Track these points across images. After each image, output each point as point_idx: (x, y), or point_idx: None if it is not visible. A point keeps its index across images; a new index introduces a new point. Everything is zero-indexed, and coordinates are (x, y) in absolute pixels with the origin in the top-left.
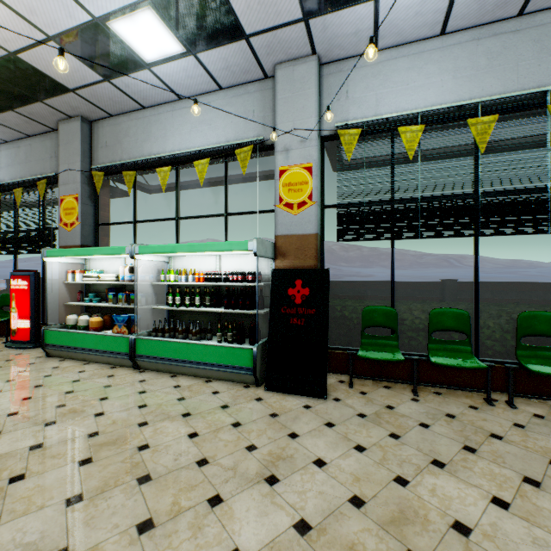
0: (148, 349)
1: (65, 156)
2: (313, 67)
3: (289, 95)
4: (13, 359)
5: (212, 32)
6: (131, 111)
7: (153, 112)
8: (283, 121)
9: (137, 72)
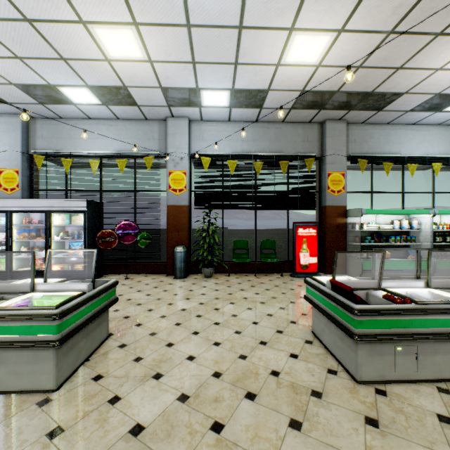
0: (443, 265)
1: (331, 144)
2: None
3: None
4: None
5: None
6: (376, 124)
7: (391, 127)
8: None
9: (427, 112)
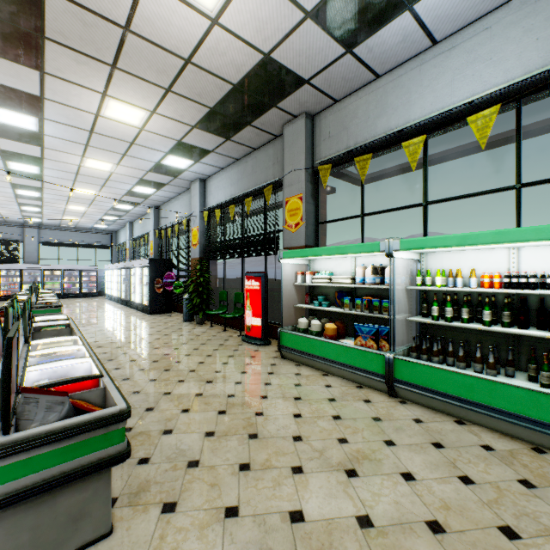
0: (413, 375)
1: (289, 158)
2: None
3: None
4: (255, 356)
5: None
6: (359, 88)
7: (390, 78)
8: None
9: (390, 22)
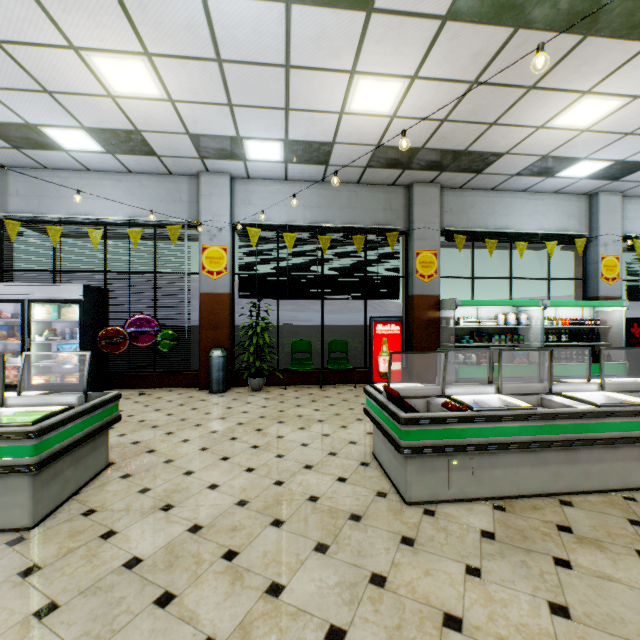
0: (555, 371)
1: (420, 215)
2: (619, 200)
3: (606, 212)
4: None
5: (609, 175)
6: (477, 189)
7: (497, 195)
8: (603, 227)
9: (537, 177)
